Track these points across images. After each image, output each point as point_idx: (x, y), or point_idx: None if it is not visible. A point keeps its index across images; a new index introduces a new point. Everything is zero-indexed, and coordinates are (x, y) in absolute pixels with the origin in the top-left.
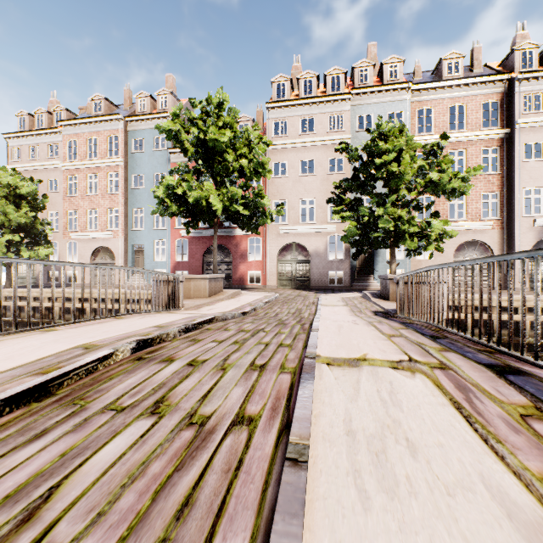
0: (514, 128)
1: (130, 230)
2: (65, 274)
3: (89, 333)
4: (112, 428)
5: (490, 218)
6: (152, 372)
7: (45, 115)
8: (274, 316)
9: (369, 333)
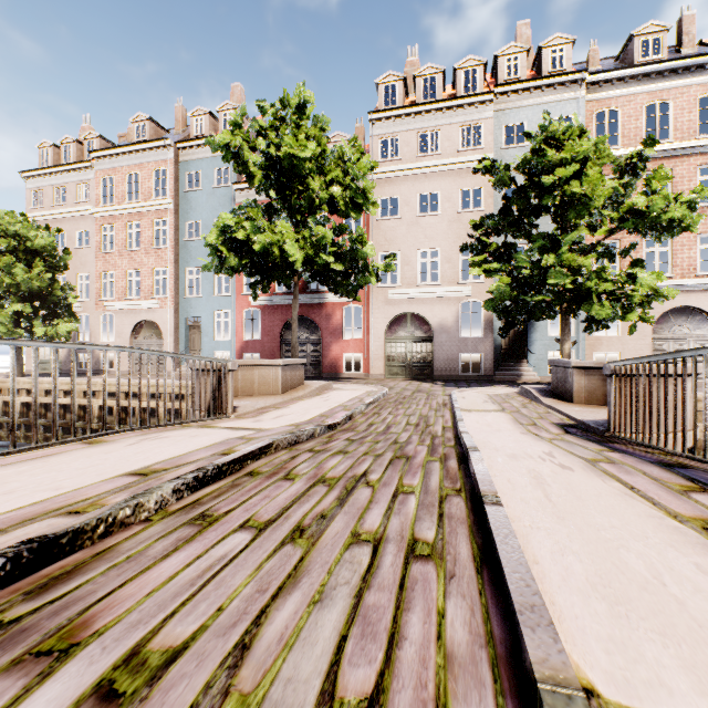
0: None
1: (182, 297)
2: (98, 358)
3: None
4: None
5: None
6: None
7: (73, 146)
8: (384, 430)
9: (630, 508)
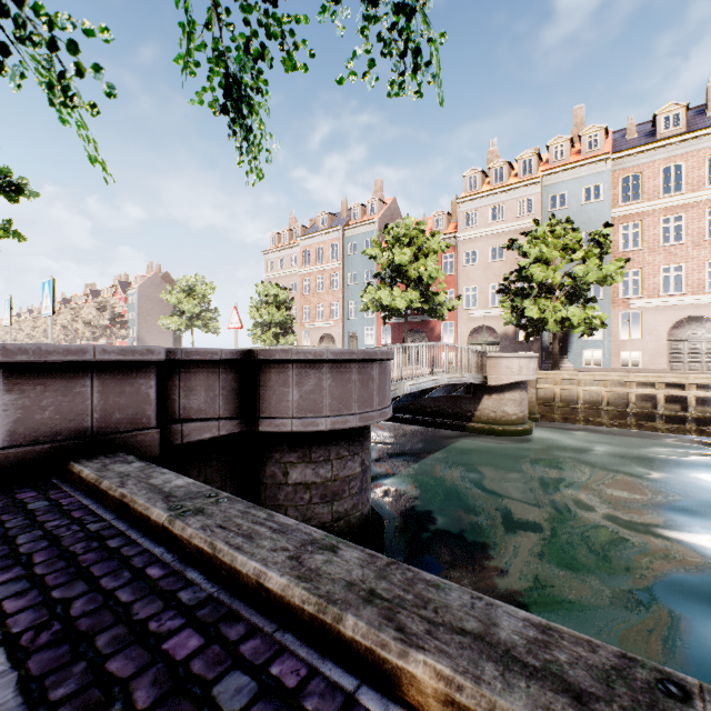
0: None
1: (346, 319)
2: None
3: None
4: None
5: None
6: None
7: (288, 233)
8: None
9: None
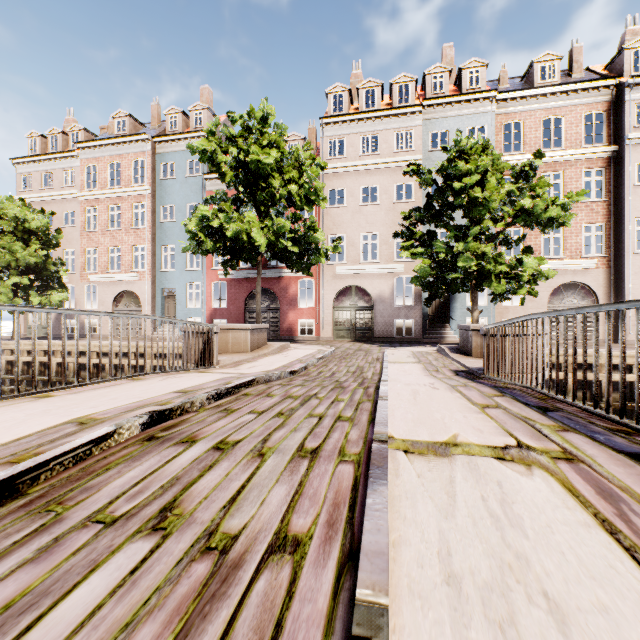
0: (624, 145)
1: (158, 271)
2: (83, 323)
3: (92, 400)
4: (91, 556)
5: (594, 255)
6: (164, 460)
7: (60, 136)
8: (330, 375)
9: (454, 401)
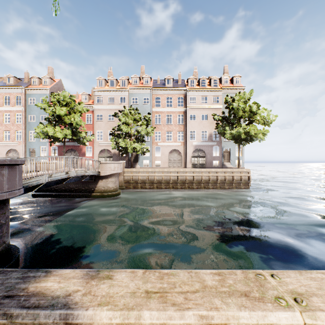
0: (187, 108)
1: (28, 141)
2: None
3: None
4: None
5: (180, 141)
6: None
7: None
8: None
9: None
